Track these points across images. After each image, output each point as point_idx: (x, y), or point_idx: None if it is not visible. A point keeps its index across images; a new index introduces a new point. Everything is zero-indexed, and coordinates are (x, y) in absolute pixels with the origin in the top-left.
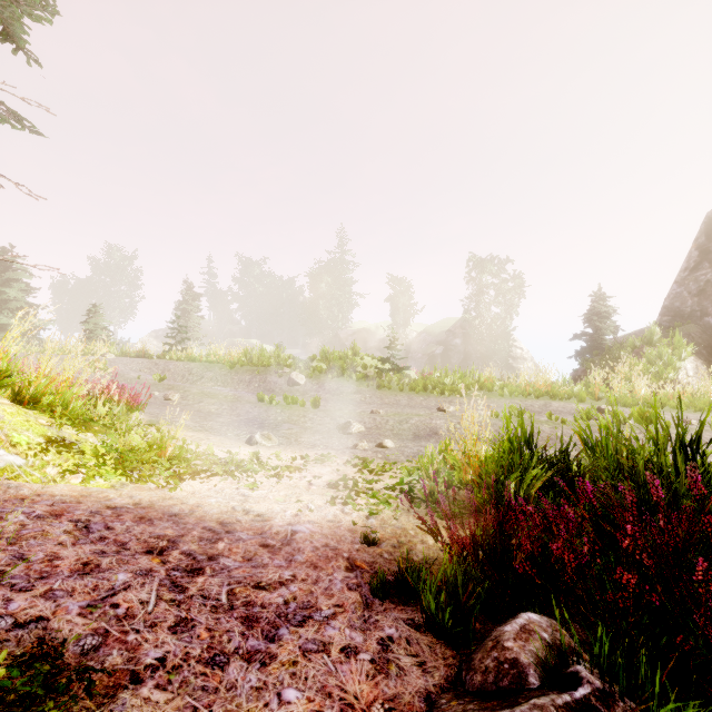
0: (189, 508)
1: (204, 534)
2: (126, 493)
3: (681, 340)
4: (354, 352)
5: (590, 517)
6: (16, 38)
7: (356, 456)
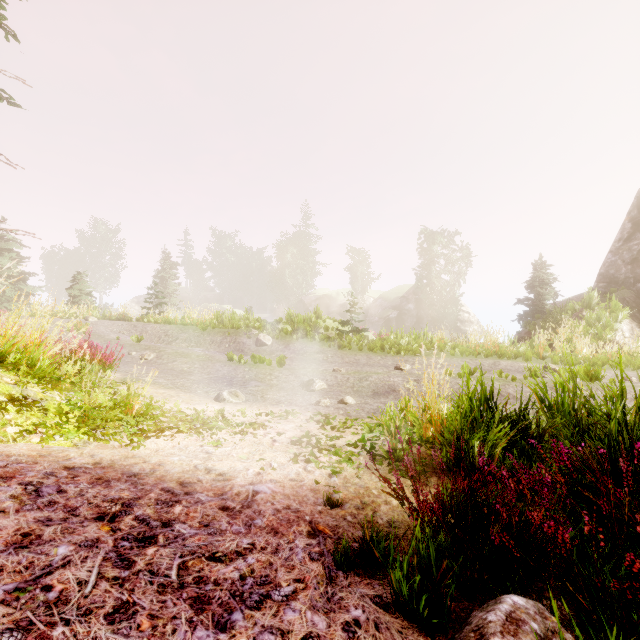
0: (150, 468)
1: (161, 496)
2: (87, 452)
3: (617, 304)
4: (317, 315)
5: (565, 481)
6: None
7: (319, 413)
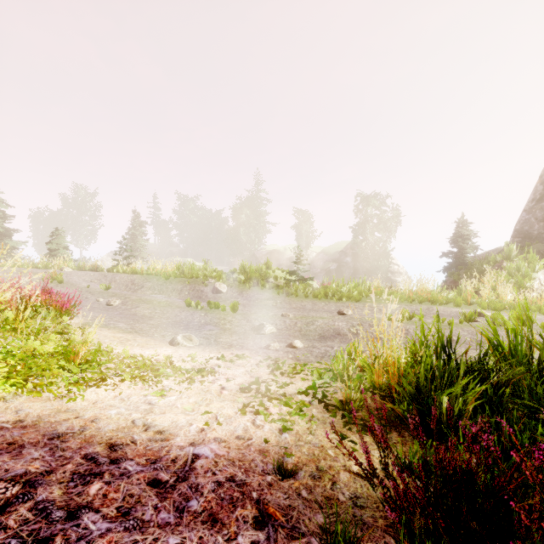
0: (81, 425)
1: (80, 468)
2: (14, 406)
3: (534, 256)
4: (267, 266)
5: None
6: None
7: (268, 357)
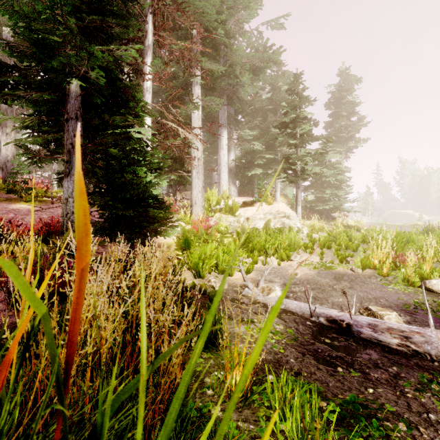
0: None
1: None
2: None
3: None
4: None
5: None
6: (347, 171)
7: None
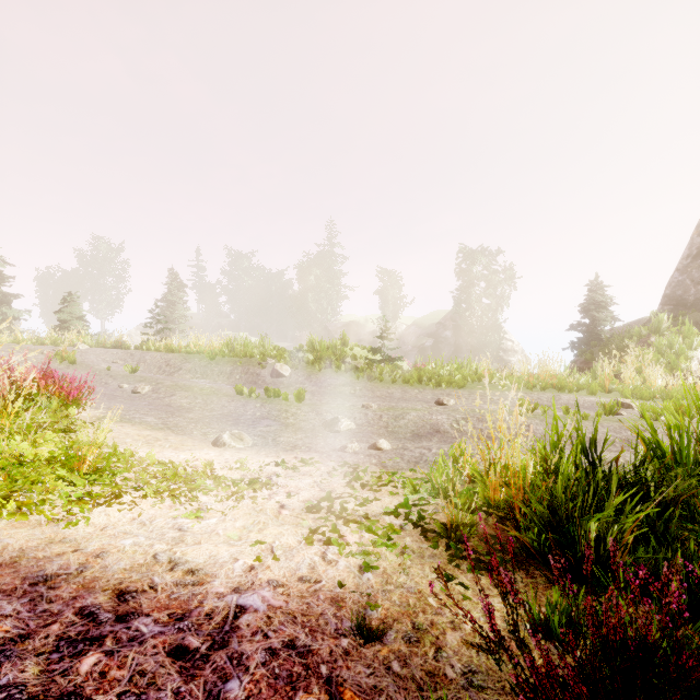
0: (80, 562)
1: (72, 629)
2: None
3: (691, 329)
4: (343, 342)
5: None
6: None
7: (345, 462)
